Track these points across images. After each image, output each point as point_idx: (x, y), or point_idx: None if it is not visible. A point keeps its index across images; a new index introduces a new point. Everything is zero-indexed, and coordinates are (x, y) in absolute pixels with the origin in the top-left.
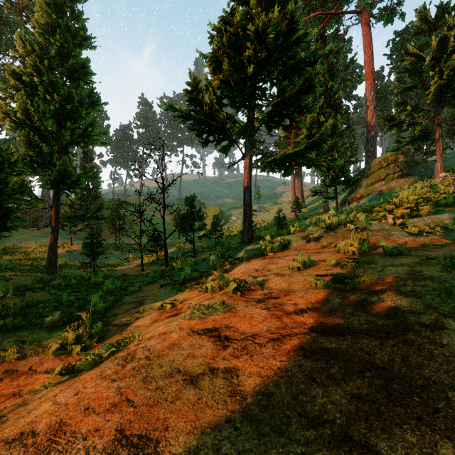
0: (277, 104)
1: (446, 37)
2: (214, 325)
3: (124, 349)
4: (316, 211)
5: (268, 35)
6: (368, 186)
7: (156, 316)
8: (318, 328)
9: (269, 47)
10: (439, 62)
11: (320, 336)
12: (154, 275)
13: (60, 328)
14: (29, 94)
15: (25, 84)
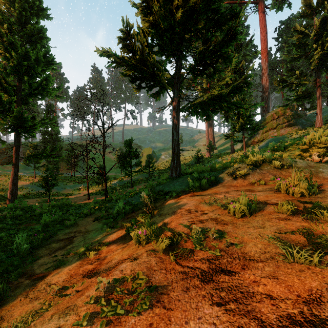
0: (203, 52)
1: (327, 17)
2: None
3: None
4: (224, 152)
5: None
6: (263, 133)
7: (75, 268)
8: None
9: None
10: (320, 38)
11: None
12: (94, 206)
13: None
14: None
15: None
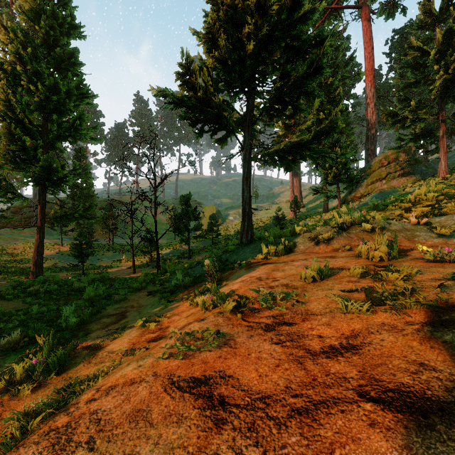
0: (280, 88)
1: (452, 29)
2: (203, 372)
3: (72, 405)
4: (315, 211)
5: (271, 6)
6: (368, 185)
7: (136, 337)
8: (370, 392)
9: (271, 23)
10: (444, 56)
11: (380, 412)
12: (144, 279)
13: (19, 351)
14: (12, 84)
15: (7, 74)
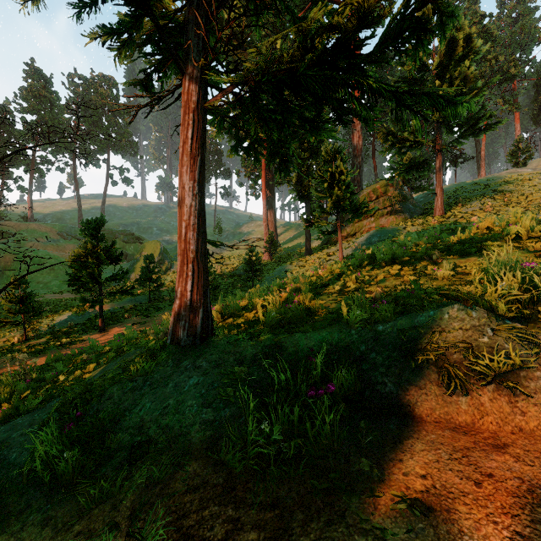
0: None
1: (456, 39)
2: None
3: None
4: (294, 252)
5: None
6: (356, 223)
7: None
8: None
9: None
10: (444, 72)
11: None
12: None
13: None
14: None
15: None
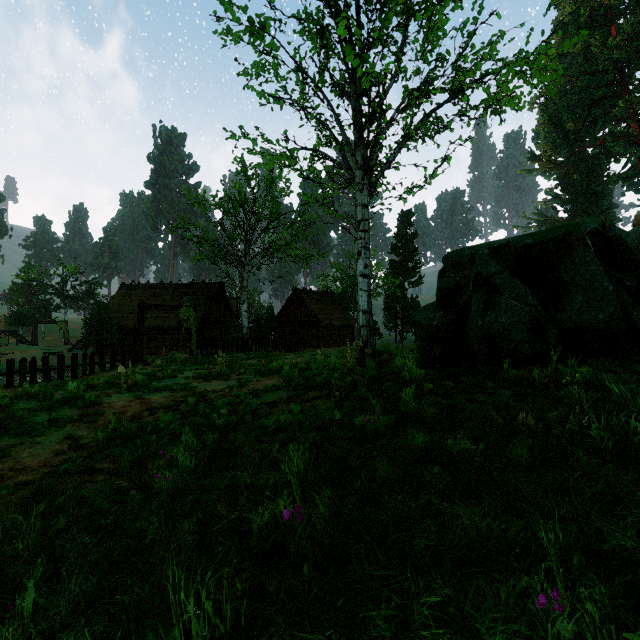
0: None
1: None
2: None
3: None
4: None
5: None
6: None
7: None
8: None
9: None
10: None
11: None
12: None
13: None
14: (394, 269)
15: (394, 266)
